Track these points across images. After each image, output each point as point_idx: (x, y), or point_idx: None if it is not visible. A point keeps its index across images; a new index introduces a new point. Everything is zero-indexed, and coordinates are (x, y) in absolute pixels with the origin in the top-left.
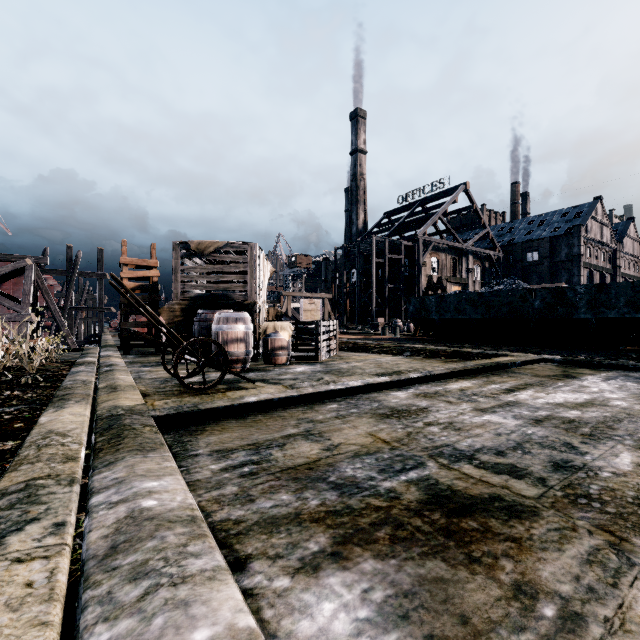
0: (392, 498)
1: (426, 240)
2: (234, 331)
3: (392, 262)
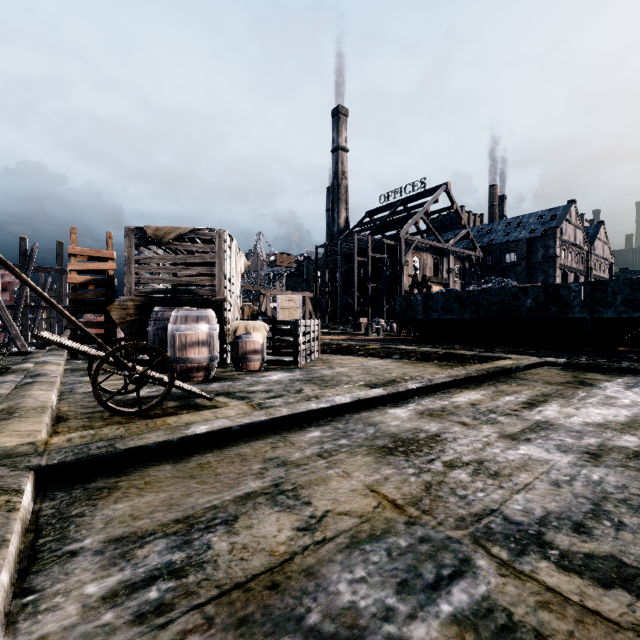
0: None
1: (408, 239)
2: (194, 332)
3: (374, 261)
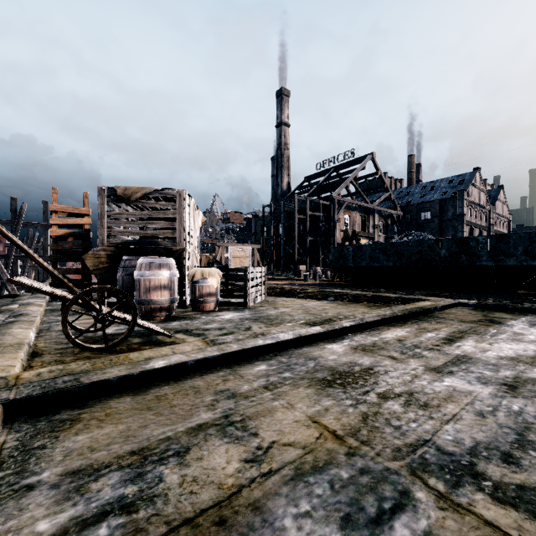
0: None
1: (340, 200)
2: (157, 278)
3: (312, 218)
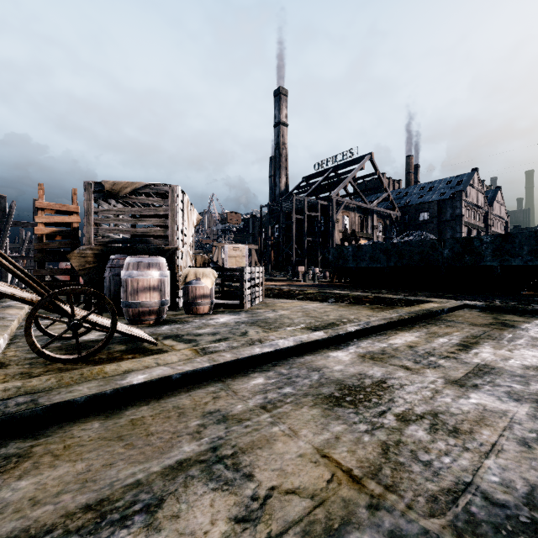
0: None
1: (339, 200)
2: (146, 278)
3: (310, 219)
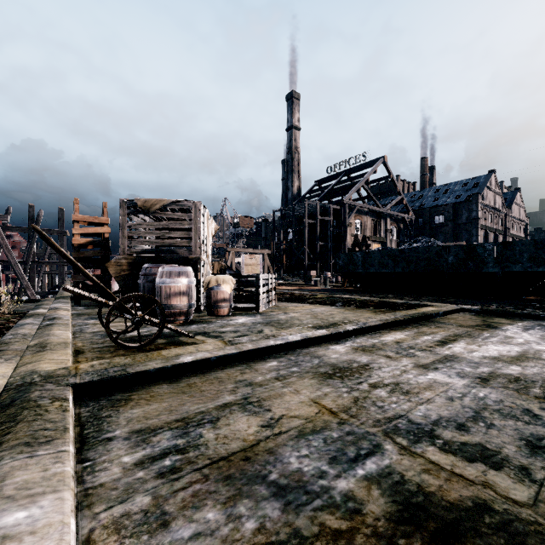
0: (352, 512)
1: (351, 204)
2: (177, 285)
3: (322, 223)
